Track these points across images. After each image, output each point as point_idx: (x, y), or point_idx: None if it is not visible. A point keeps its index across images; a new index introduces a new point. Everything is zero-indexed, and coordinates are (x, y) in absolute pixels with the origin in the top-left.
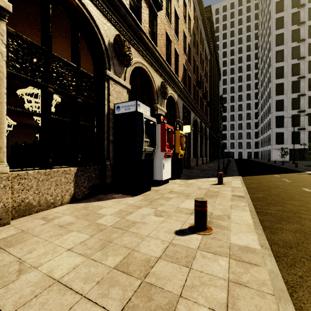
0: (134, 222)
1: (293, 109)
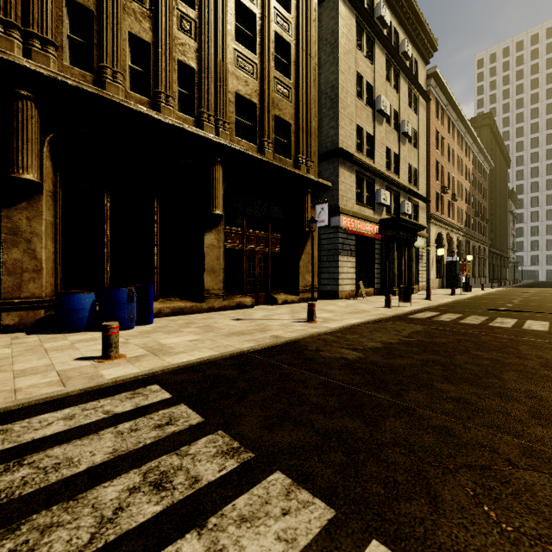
0: None
1: None
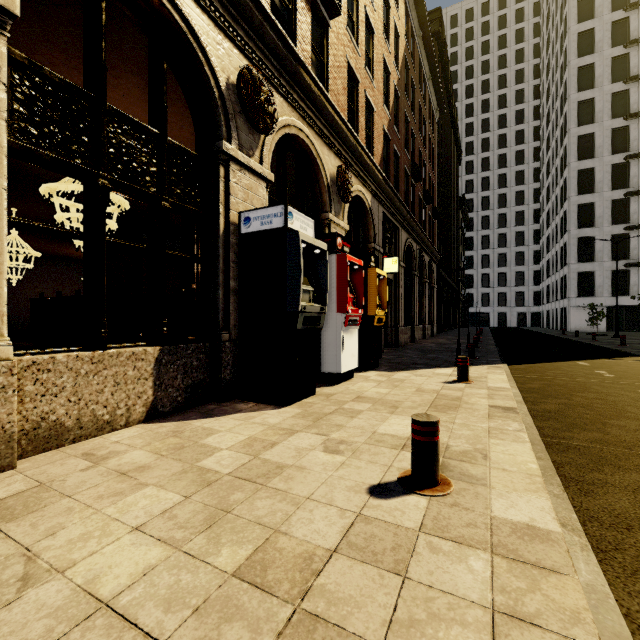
0: (279, 466)
1: (614, 223)
